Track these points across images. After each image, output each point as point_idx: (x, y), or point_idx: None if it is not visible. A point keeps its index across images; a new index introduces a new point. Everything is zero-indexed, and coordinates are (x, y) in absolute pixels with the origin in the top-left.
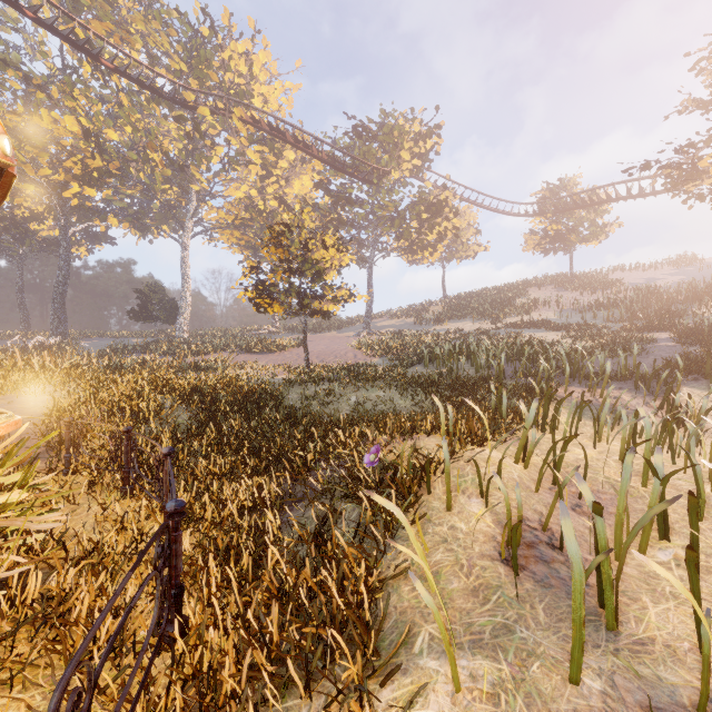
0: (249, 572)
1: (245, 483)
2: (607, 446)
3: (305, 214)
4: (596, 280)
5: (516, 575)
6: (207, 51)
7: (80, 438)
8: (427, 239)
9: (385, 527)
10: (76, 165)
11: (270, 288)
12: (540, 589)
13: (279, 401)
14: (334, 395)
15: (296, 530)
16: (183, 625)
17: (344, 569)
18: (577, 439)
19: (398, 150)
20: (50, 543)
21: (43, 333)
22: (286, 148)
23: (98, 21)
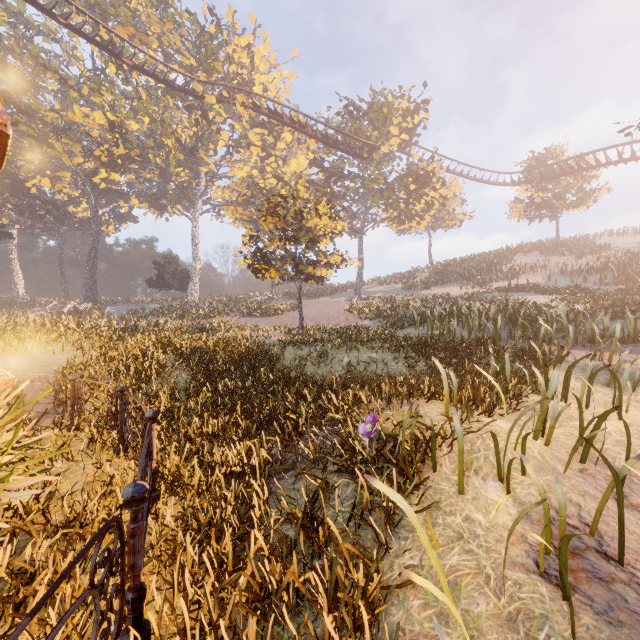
0: (229, 560)
1: (235, 446)
2: (628, 416)
3: (300, 185)
4: (584, 245)
5: (566, 600)
6: (213, 46)
7: (82, 396)
8: (415, 209)
9: (386, 515)
10: (103, 153)
11: (267, 255)
12: (605, 626)
13: (274, 361)
14: (327, 356)
15: (284, 507)
16: (142, 637)
17: (337, 574)
18: (592, 408)
19: (387, 126)
20: (37, 505)
21: (79, 300)
22: (284, 131)
23: (121, 26)
